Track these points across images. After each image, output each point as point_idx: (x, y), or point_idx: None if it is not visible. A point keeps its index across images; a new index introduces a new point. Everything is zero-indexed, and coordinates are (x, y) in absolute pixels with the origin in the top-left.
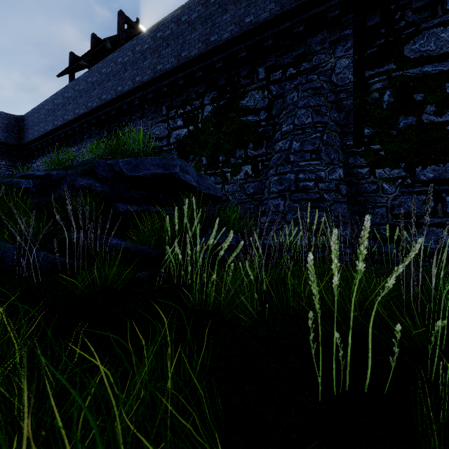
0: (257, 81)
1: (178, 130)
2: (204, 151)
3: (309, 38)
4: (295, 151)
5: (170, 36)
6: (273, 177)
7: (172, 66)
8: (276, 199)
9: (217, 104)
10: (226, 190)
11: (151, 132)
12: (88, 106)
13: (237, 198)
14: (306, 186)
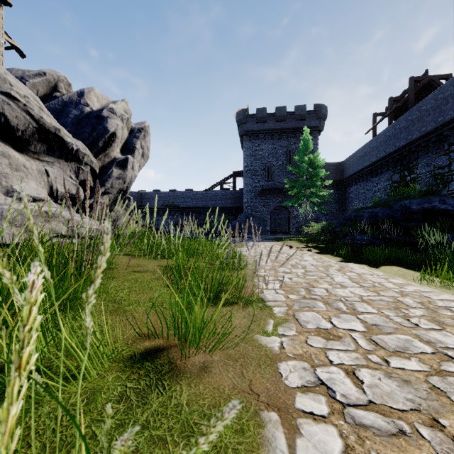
0: None
1: None
2: None
3: None
4: None
5: (449, 96)
6: None
7: (450, 118)
8: None
9: None
10: None
11: (435, 163)
12: (386, 151)
13: None
14: None
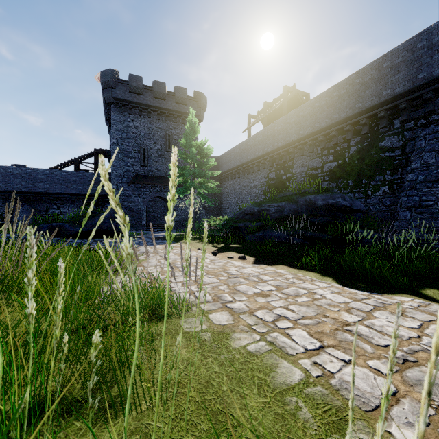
0: (393, 129)
1: (330, 163)
2: (350, 177)
3: (437, 99)
4: (420, 182)
5: (325, 105)
6: (403, 198)
7: (327, 125)
8: (405, 212)
9: (360, 146)
10: (367, 202)
11: (309, 165)
12: (265, 150)
13: (376, 208)
14: (427, 204)
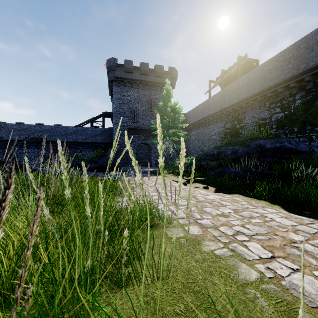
0: None
1: (277, 114)
2: (295, 124)
3: None
4: None
5: (273, 68)
6: None
7: (274, 84)
8: None
9: (304, 99)
10: (311, 145)
11: (259, 116)
12: (222, 106)
13: None
14: None
